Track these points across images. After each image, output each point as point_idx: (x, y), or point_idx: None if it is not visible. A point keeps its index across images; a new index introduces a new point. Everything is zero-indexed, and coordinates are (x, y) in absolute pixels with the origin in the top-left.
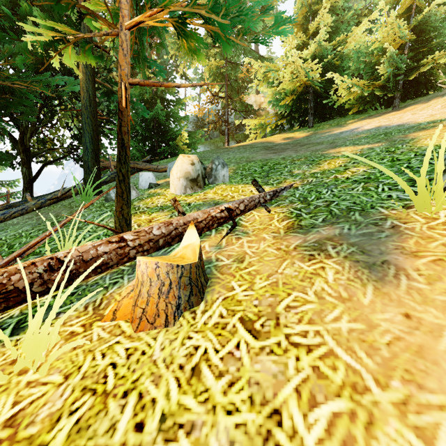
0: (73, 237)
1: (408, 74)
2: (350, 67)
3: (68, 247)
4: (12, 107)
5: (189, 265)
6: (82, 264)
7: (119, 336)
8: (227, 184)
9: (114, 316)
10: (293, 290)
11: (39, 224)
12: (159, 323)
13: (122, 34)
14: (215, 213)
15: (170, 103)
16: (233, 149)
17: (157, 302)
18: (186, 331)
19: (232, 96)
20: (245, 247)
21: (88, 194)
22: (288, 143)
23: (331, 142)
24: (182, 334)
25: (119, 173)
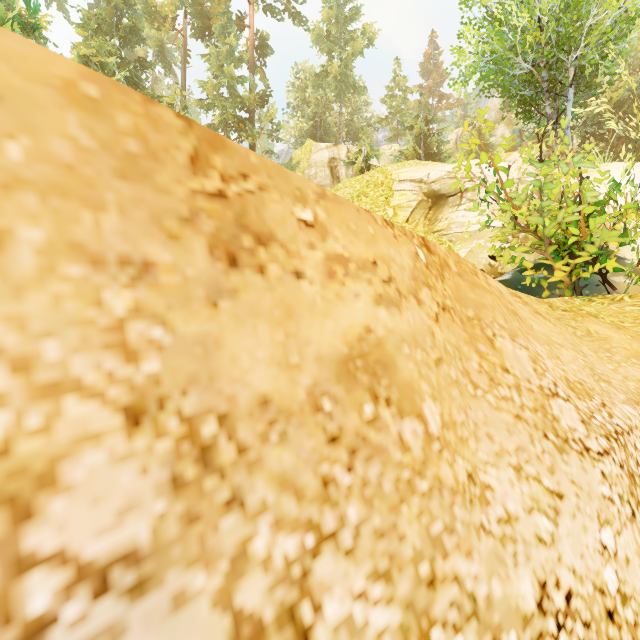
0: None
1: None
2: None
3: None
4: None
5: None
6: None
7: None
8: None
9: None
10: None
11: None
12: None
13: None
14: None
15: None
16: None
17: None
18: None
19: None
20: None
21: None
22: None
23: None
24: None
25: None
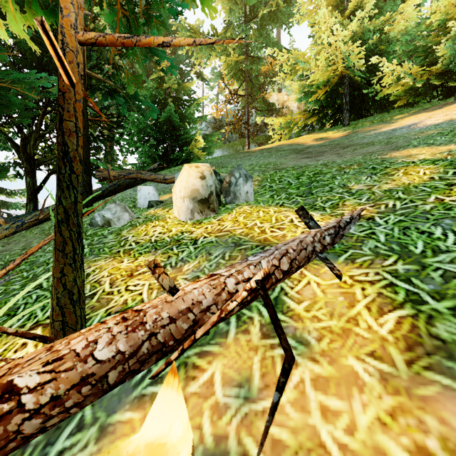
0: None
1: None
2: (398, 50)
3: None
4: None
5: None
6: None
7: None
8: (252, 205)
9: None
10: None
11: None
12: None
13: None
14: (237, 302)
15: (185, 104)
16: (256, 153)
17: None
18: None
19: (253, 94)
20: (314, 412)
21: None
22: (323, 144)
23: (386, 142)
24: None
25: (58, 206)
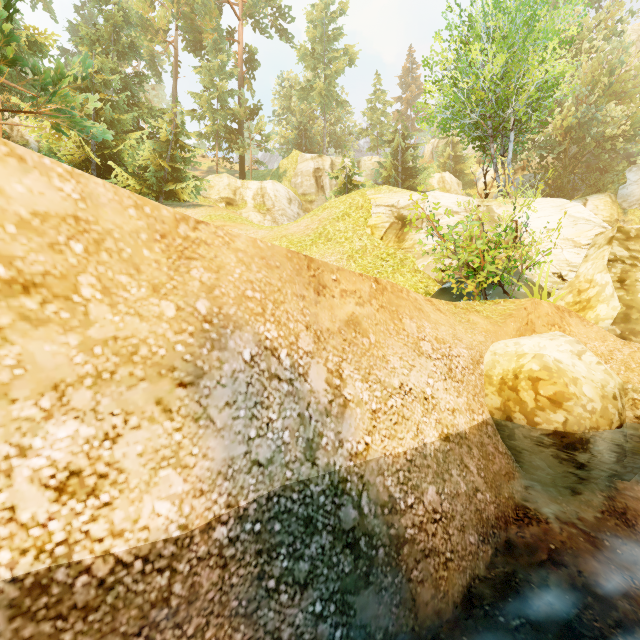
0: None
1: (166, 186)
2: (128, 160)
3: None
4: None
5: None
6: None
7: None
8: None
9: None
10: None
11: None
12: None
13: None
14: None
15: None
16: None
17: None
18: None
19: None
20: None
21: None
22: None
23: None
24: None
25: None
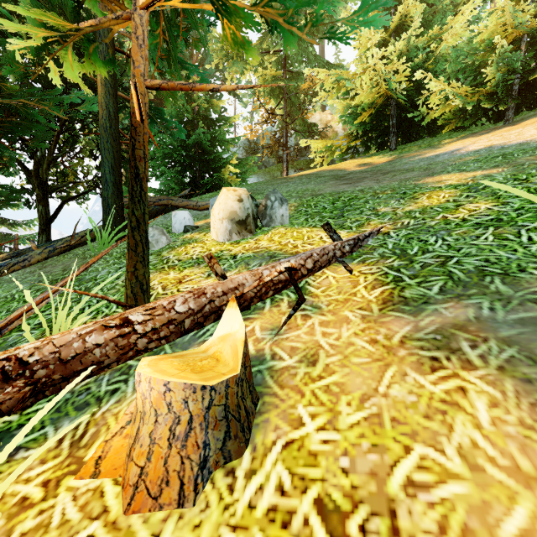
0: (66, 309)
1: (527, 77)
2: (446, 70)
3: (59, 324)
4: (18, 131)
5: (224, 382)
6: (58, 366)
7: (96, 520)
8: (287, 227)
9: (97, 469)
10: (413, 438)
11: (39, 282)
12: (167, 498)
13: (137, 16)
14: (270, 278)
15: (215, 124)
16: (294, 179)
17: (165, 456)
18: (215, 523)
19: (292, 113)
20: (318, 335)
21: (106, 240)
22: (365, 170)
23: (425, 168)
24: (208, 532)
25: (131, 216)
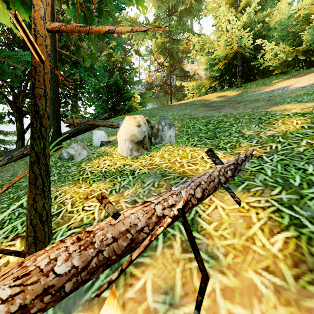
0: None
1: None
2: (275, 35)
3: None
4: None
5: None
6: None
7: None
8: (174, 145)
9: None
10: None
11: None
12: None
13: None
14: (163, 227)
15: (127, 72)
16: (176, 106)
17: None
18: None
19: (174, 65)
20: None
21: None
22: (223, 100)
23: (267, 99)
24: None
25: (31, 151)
